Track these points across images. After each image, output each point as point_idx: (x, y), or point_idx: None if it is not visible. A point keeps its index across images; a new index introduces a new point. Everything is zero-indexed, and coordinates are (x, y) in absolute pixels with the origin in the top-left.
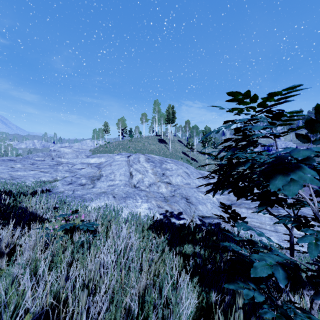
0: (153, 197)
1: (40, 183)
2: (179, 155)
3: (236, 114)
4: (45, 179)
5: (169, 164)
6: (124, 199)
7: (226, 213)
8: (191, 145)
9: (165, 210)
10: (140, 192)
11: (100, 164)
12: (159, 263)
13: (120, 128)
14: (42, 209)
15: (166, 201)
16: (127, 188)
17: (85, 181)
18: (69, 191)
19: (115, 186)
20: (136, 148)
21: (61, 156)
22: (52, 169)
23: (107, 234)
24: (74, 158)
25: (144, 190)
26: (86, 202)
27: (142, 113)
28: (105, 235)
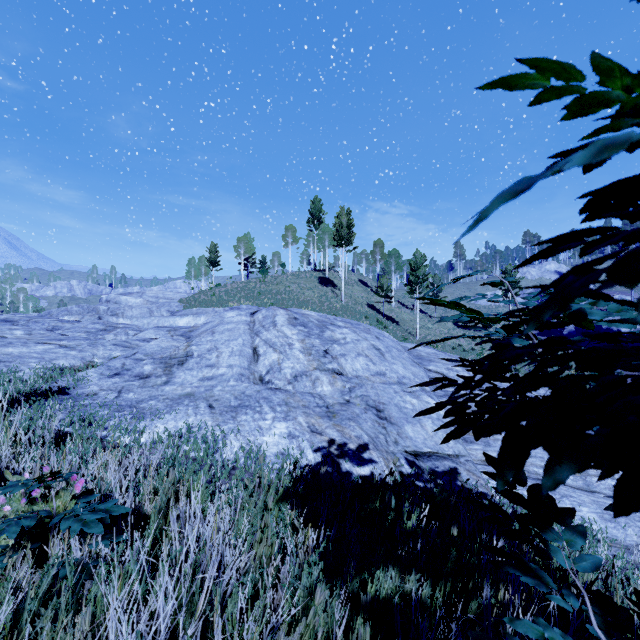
0: (300, 406)
1: (52, 373)
2: (362, 311)
3: (625, 115)
4: (66, 364)
5: (339, 329)
6: (234, 411)
7: (514, 501)
8: (386, 291)
9: (328, 439)
10: (272, 394)
11: (192, 330)
12: (297, 638)
13: (242, 256)
14: (6, 450)
15: (330, 417)
16: (243, 385)
17: (150, 369)
18: (109, 392)
19: (216, 379)
20: (274, 296)
21: (118, 313)
22: (86, 341)
23: (168, 520)
24: (144, 317)
25: (281, 389)
26: (143, 421)
27: (286, 226)
28: (157, 530)
